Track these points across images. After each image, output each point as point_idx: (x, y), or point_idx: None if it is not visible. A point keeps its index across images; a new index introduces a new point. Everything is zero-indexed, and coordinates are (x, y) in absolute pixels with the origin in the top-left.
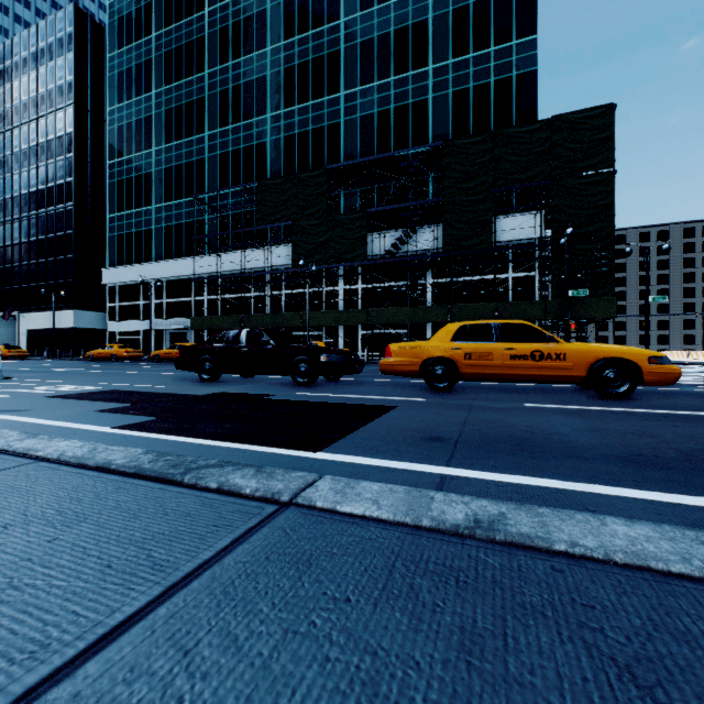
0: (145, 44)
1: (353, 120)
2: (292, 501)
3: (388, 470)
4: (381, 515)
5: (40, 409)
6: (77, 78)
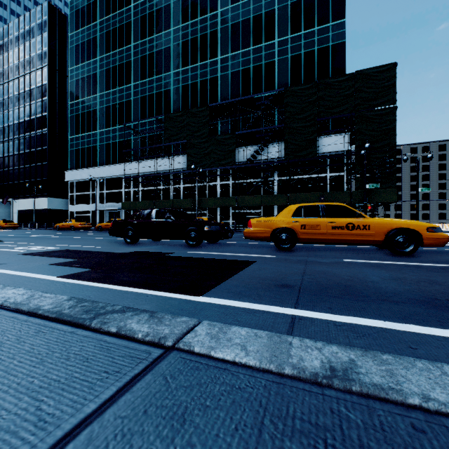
0: (93, 27)
1: (226, 75)
2: (174, 345)
3: (252, 311)
4: (248, 361)
5: (12, 263)
6: (49, 49)
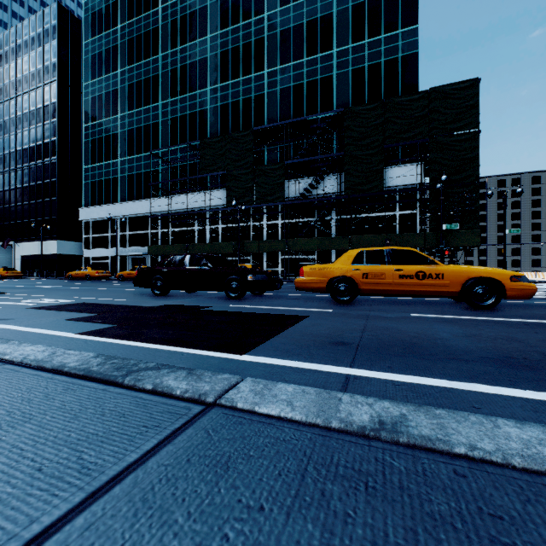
0: (113, 33)
1: (274, 92)
2: (216, 401)
3: (301, 370)
4: (294, 416)
5: (21, 318)
6: (60, 60)
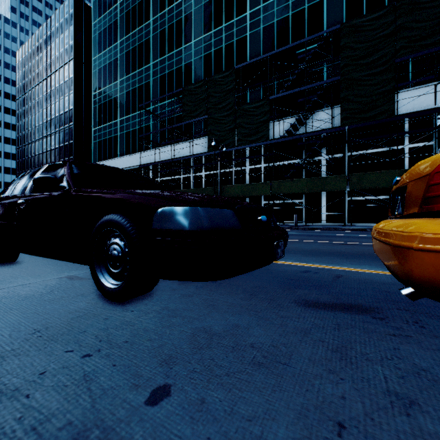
0: (114, 10)
1: (257, 32)
2: None
3: None
4: None
5: None
6: (76, 42)
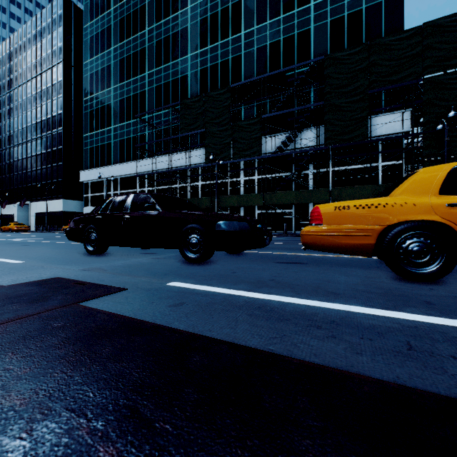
0: (107, 16)
1: (251, 52)
2: None
3: None
4: None
5: None
6: (65, 44)
